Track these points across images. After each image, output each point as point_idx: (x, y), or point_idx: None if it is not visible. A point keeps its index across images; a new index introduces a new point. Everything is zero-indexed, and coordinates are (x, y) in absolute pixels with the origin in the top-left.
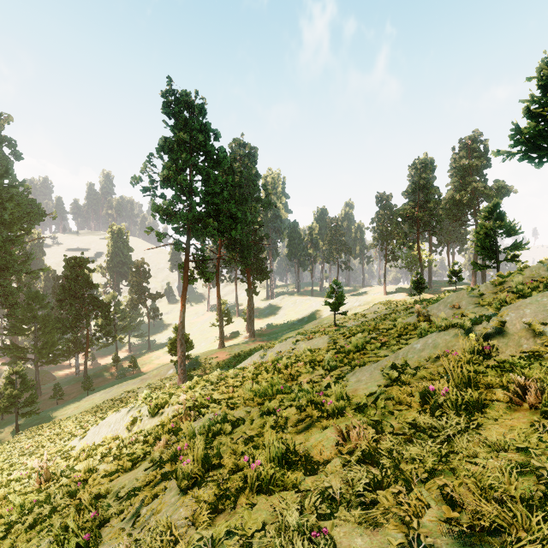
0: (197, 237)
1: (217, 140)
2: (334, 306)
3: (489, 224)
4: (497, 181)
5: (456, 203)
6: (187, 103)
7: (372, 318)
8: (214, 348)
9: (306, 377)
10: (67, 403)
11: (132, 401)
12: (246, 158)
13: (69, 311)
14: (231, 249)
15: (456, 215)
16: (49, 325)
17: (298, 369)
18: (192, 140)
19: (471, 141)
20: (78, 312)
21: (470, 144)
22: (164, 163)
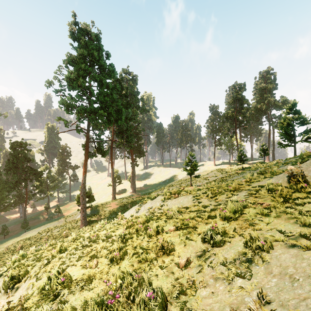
0: (93, 124)
1: (108, 59)
2: (190, 171)
3: (289, 117)
4: (282, 96)
5: (258, 110)
6: (86, 30)
7: (213, 180)
8: (110, 199)
9: (182, 250)
10: (10, 238)
11: (7, 262)
12: (130, 81)
13: (13, 177)
14: (120, 137)
15: (257, 118)
16: (0, 186)
17: (170, 235)
18: (90, 57)
19: (266, 73)
20: (19, 178)
21: (265, 75)
22: (68, 70)
